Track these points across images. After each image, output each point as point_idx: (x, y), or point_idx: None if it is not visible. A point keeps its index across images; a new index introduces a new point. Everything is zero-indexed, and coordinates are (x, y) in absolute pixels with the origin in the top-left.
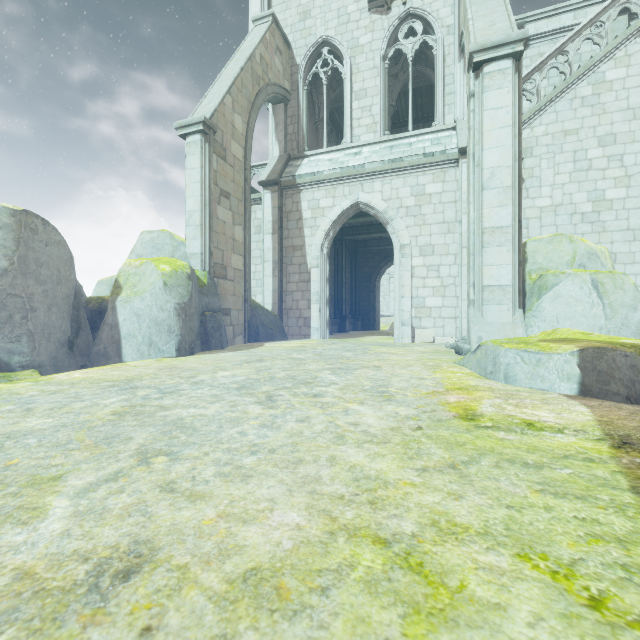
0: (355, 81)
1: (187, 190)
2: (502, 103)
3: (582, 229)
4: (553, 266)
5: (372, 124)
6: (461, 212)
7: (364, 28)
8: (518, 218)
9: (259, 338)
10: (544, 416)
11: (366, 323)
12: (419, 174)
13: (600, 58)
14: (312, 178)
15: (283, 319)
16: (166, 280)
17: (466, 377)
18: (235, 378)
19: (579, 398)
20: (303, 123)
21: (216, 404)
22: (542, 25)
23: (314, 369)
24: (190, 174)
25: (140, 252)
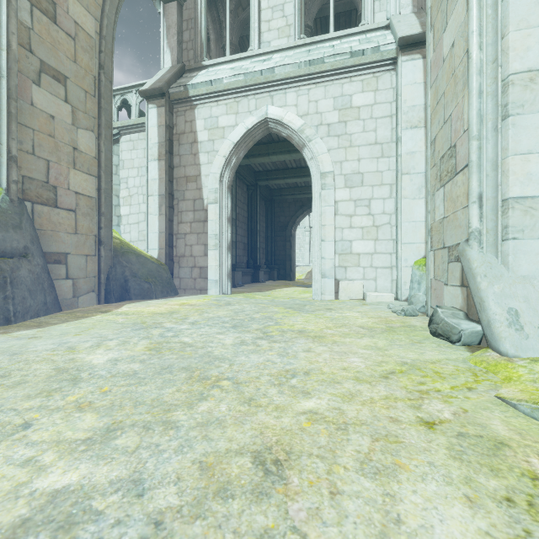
0: None
1: None
2: None
3: None
4: None
5: (285, 27)
6: (401, 126)
7: None
8: None
9: (129, 295)
10: None
11: (282, 273)
12: (344, 81)
13: None
14: (208, 88)
15: (174, 269)
16: None
17: None
18: None
19: None
20: (201, 28)
21: None
22: None
23: None
24: None
25: None
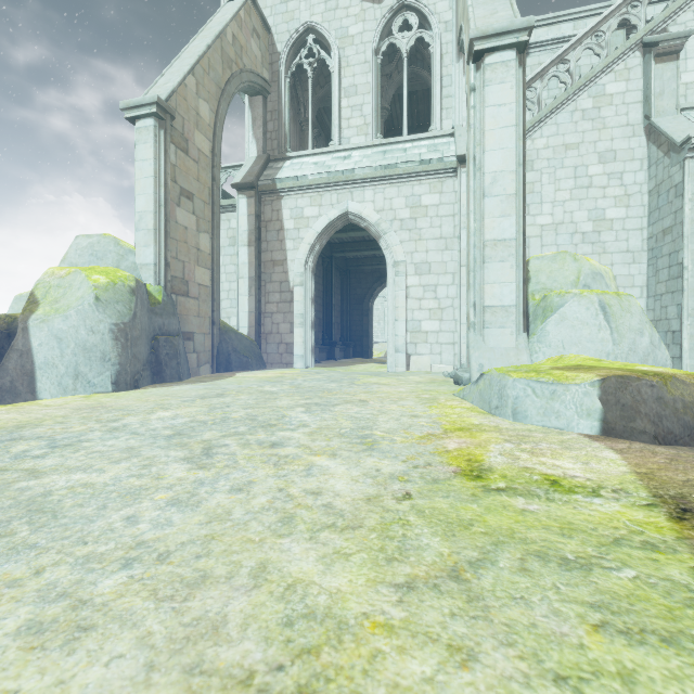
0: (344, 76)
1: (137, 186)
2: (505, 99)
3: (583, 250)
4: (557, 286)
5: (363, 125)
6: (460, 227)
7: (354, 17)
8: (522, 230)
9: (231, 367)
10: (569, 468)
11: (358, 350)
12: (415, 183)
13: (601, 69)
14: (295, 183)
15: (261, 345)
16: (99, 294)
17: (467, 413)
18: (174, 420)
19: (602, 439)
20: (285, 120)
21: (122, 464)
22: (542, 33)
23: (284, 406)
24: (140, 167)
25: (74, 260)
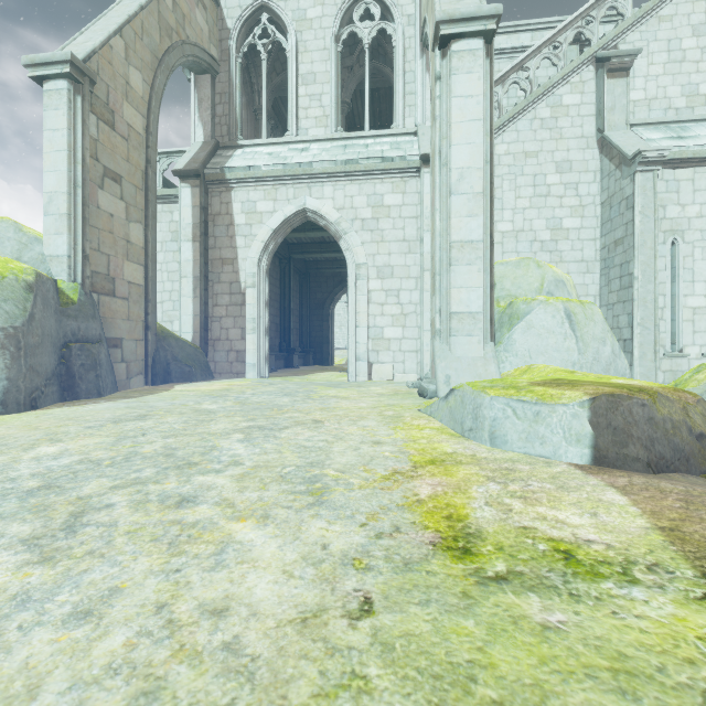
0: (302, 62)
1: (45, 161)
2: (472, 91)
3: (541, 258)
4: (522, 293)
5: (322, 117)
6: (423, 229)
7: None
8: (489, 232)
9: (170, 378)
10: (578, 525)
11: (319, 357)
12: (377, 181)
13: (558, 80)
14: (246, 173)
15: (208, 353)
16: None
17: (438, 436)
18: (55, 461)
19: (597, 471)
20: (236, 104)
21: None
22: (502, 40)
23: (219, 431)
24: (50, 137)
25: None
